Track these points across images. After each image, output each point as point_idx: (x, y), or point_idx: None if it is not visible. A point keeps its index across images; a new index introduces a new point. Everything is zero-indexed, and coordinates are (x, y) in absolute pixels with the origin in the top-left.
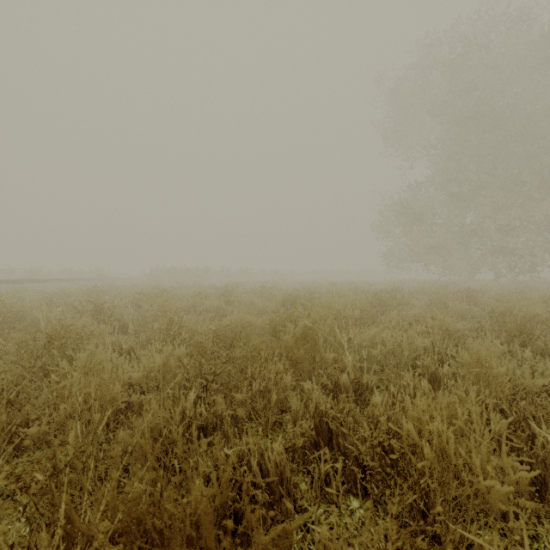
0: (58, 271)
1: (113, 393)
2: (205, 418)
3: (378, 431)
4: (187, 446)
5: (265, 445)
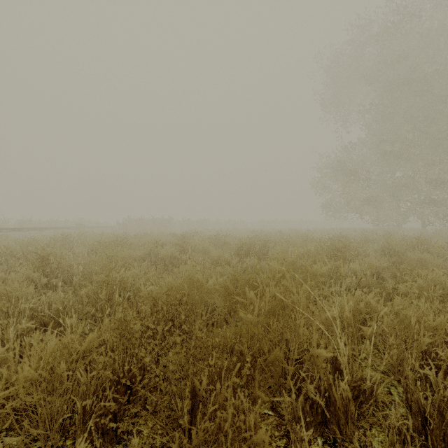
0: (46, 221)
1: None
2: None
3: None
4: None
5: None
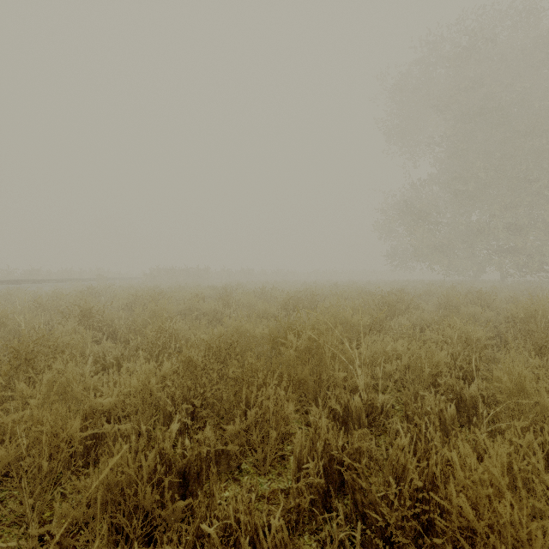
0: (58, 271)
1: (70, 431)
2: (187, 461)
3: (407, 487)
4: (157, 512)
5: (263, 489)
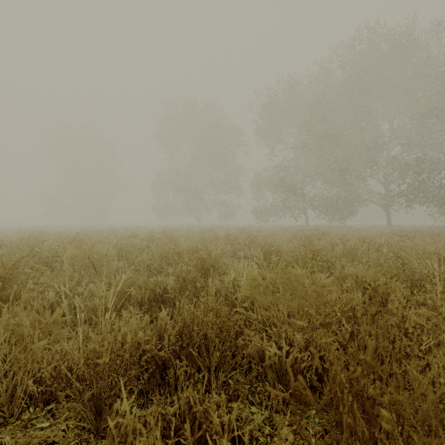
0: None
1: None
2: None
3: None
4: None
5: None
